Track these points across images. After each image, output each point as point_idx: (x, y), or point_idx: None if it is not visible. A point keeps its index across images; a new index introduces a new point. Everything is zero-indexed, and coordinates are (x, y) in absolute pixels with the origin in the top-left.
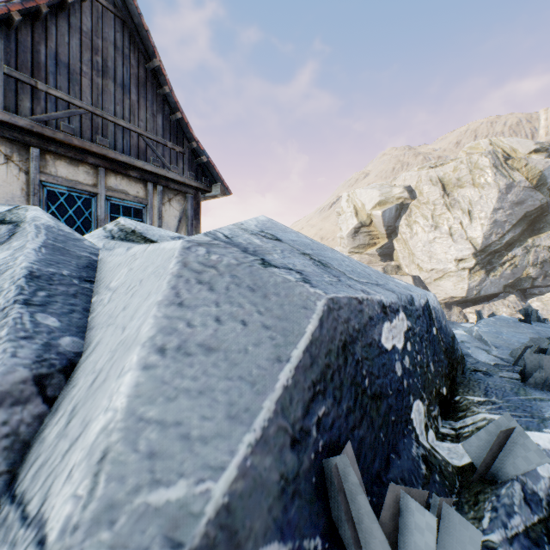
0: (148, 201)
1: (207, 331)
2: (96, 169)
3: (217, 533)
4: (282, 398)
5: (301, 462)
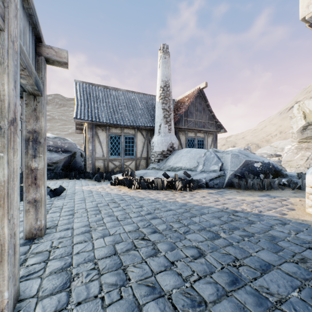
0: (204, 138)
1: (234, 161)
2: (195, 132)
3: (236, 171)
4: (240, 166)
5: (241, 171)
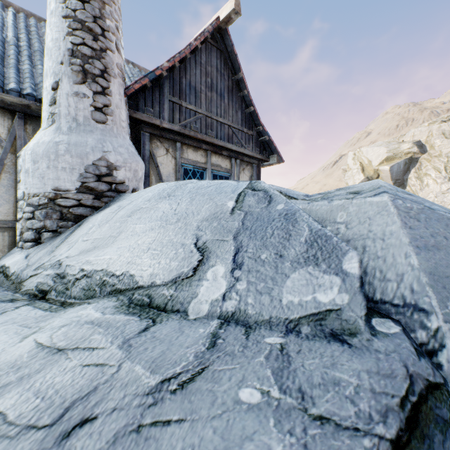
0: (232, 171)
1: (430, 241)
2: (206, 152)
3: None
4: None
5: None
